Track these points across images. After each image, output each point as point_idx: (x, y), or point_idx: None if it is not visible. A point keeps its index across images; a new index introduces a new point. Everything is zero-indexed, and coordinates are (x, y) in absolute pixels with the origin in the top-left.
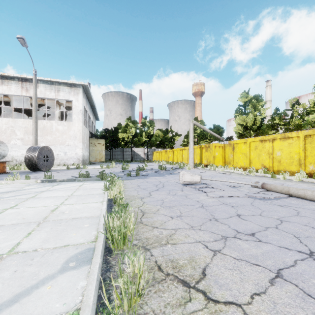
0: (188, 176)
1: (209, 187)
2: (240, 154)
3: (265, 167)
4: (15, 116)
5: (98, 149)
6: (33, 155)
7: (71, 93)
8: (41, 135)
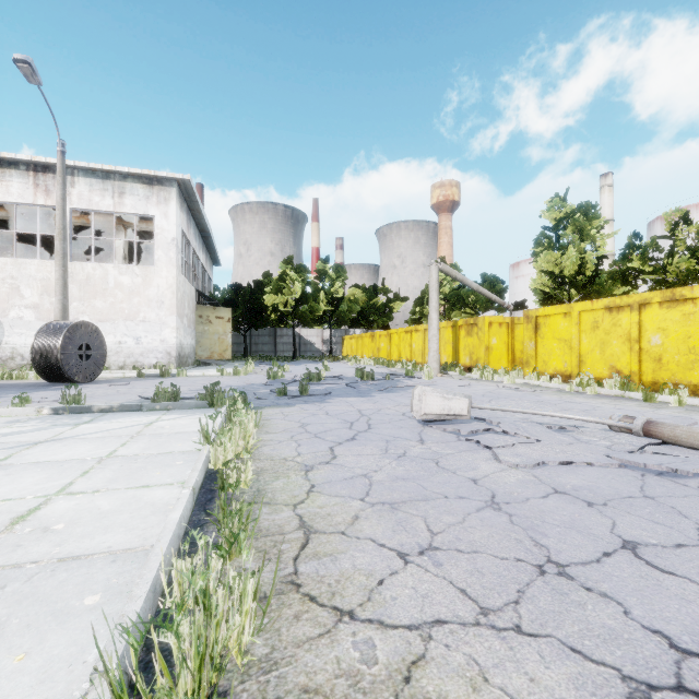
0: (437, 400)
1: (495, 430)
2: (555, 341)
3: (620, 373)
4: (30, 257)
5: (217, 330)
6: (53, 345)
7: (152, 200)
8: (80, 298)
